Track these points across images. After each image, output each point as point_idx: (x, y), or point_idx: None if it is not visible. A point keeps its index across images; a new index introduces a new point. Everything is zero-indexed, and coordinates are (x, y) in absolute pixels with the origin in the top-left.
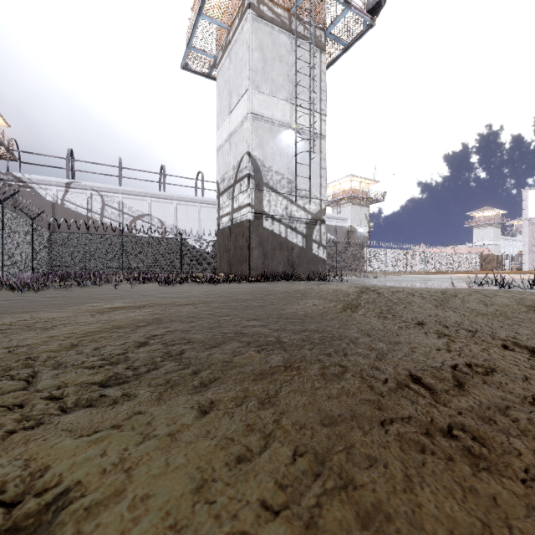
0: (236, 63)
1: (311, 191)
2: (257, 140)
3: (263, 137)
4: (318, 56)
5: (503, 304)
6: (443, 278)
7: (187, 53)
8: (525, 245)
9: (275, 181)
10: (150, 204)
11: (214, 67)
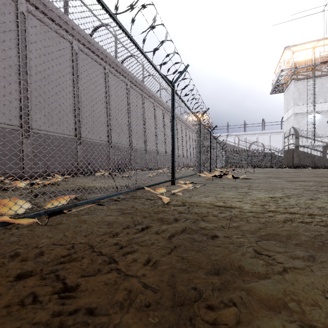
0: (289, 95)
1: (325, 134)
2: (296, 122)
3: (299, 120)
4: None
5: None
6: None
7: (271, 91)
8: None
9: (305, 134)
10: (257, 137)
11: (283, 90)
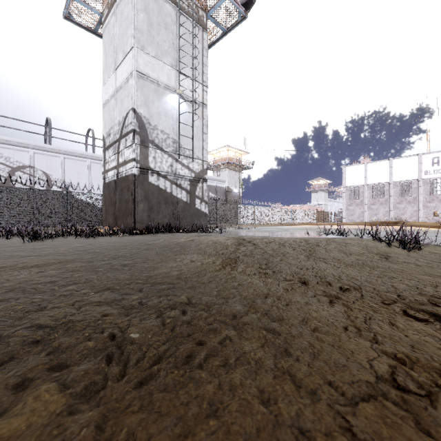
0: (122, 21)
1: (194, 152)
2: (143, 98)
3: (149, 96)
4: (201, 33)
5: (358, 253)
6: (296, 229)
7: (69, 3)
8: (344, 205)
9: (161, 140)
10: (32, 156)
11: (100, 24)
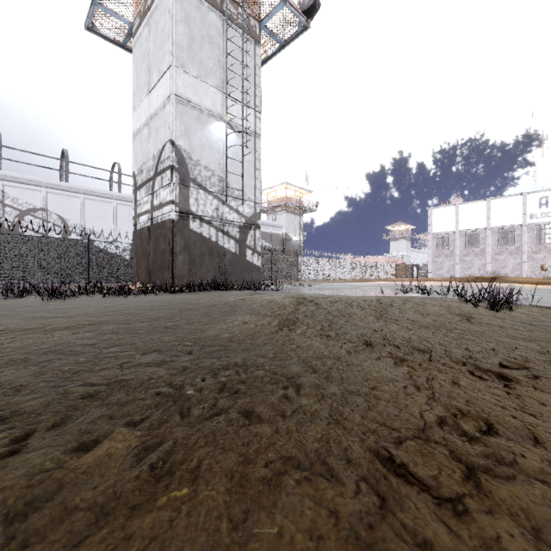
0: (157, 34)
1: (245, 192)
2: (183, 128)
3: (190, 125)
4: (253, 47)
5: (437, 314)
6: (370, 286)
7: (93, 11)
8: (430, 256)
9: (204, 178)
10: (45, 196)
11: (130, 36)
